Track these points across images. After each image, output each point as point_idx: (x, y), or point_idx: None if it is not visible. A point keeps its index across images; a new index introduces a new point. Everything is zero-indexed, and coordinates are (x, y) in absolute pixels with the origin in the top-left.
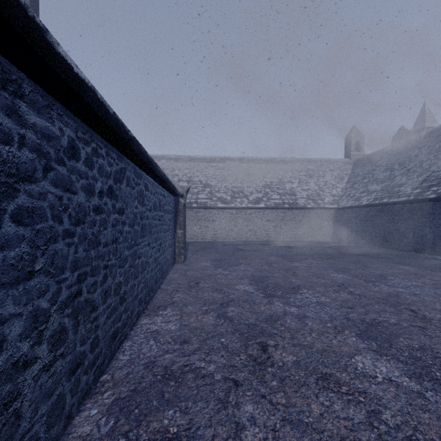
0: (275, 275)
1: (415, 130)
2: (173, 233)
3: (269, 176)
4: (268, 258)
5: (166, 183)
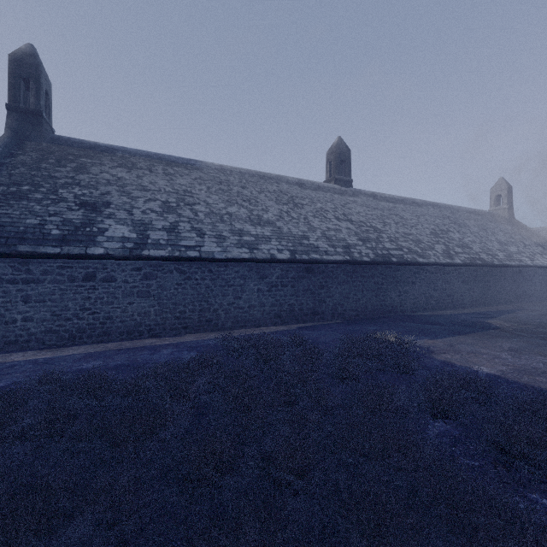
0: None
1: None
2: None
3: None
4: None
5: None
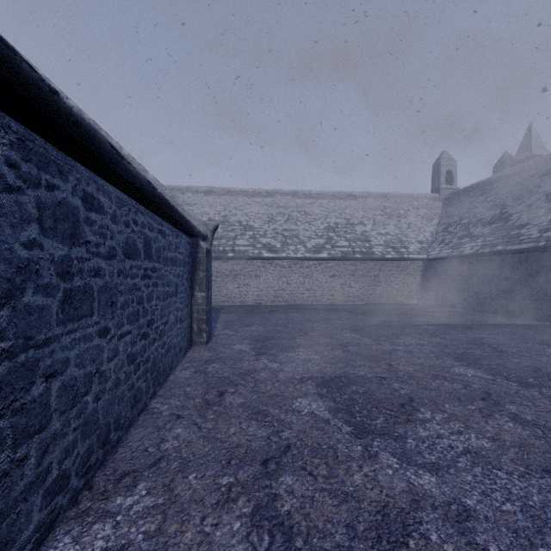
0: (360, 373)
1: (519, 159)
2: (189, 297)
3: (332, 215)
4: (339, 334)
5: (161, 207)
